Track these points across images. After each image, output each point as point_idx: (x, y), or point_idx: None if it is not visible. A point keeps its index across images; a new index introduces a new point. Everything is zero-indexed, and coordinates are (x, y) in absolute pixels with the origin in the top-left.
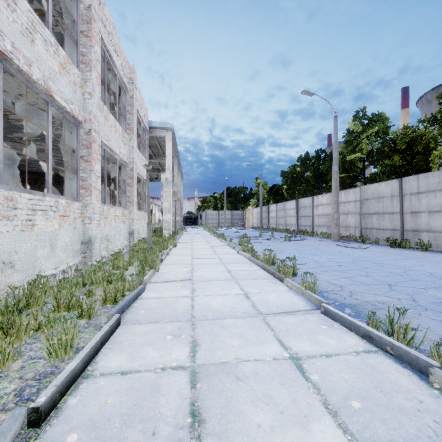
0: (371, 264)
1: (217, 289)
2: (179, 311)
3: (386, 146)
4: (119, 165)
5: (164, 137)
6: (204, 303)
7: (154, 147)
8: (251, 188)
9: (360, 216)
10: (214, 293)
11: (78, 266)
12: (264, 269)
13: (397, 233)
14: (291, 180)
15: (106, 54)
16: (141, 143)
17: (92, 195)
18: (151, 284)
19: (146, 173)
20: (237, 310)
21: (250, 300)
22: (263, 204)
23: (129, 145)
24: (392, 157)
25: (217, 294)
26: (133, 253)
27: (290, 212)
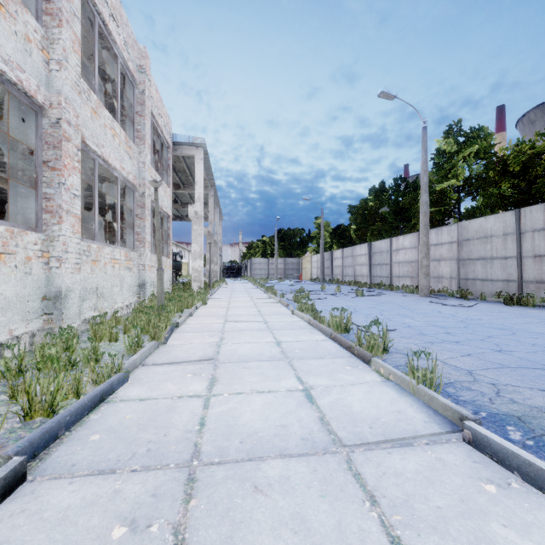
0: (495, 331)
1: (255, 378)
2: (171, 435)
3: (491, 169)
4: (124, 188)
5: (193, 158)
6: (227, 413)
7: (181, 172)
8: (309, 229)
9: (457, 263)
10: (249, 389)
11: (35, 336)
12: (333, 340)
13: (512, 286)
14: (362, 218)
15: (97, 19)
16: (160, 163)
17: (62, 222)
18: (144, 367)
19: (167, 203)
20: (291, 432)
21: (315, 404)
22: (324, 250)
23: (139, 160)
24: (499, 185)
25: (255, 390)
26: (134, 313)
27: (360, 259)
